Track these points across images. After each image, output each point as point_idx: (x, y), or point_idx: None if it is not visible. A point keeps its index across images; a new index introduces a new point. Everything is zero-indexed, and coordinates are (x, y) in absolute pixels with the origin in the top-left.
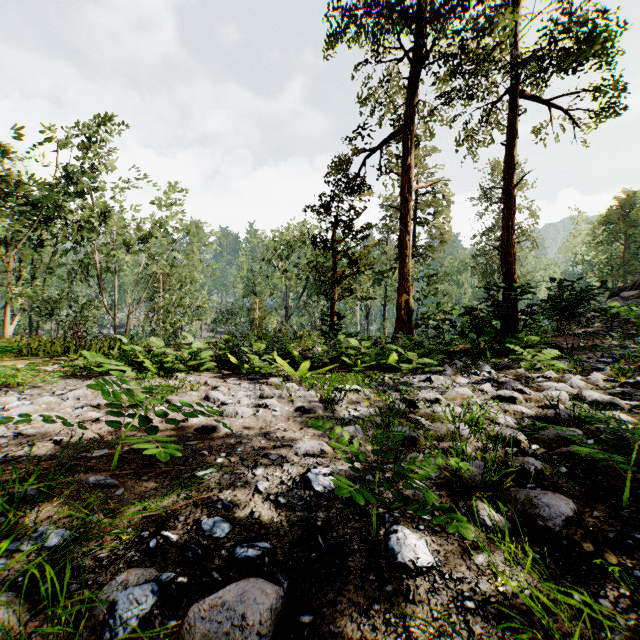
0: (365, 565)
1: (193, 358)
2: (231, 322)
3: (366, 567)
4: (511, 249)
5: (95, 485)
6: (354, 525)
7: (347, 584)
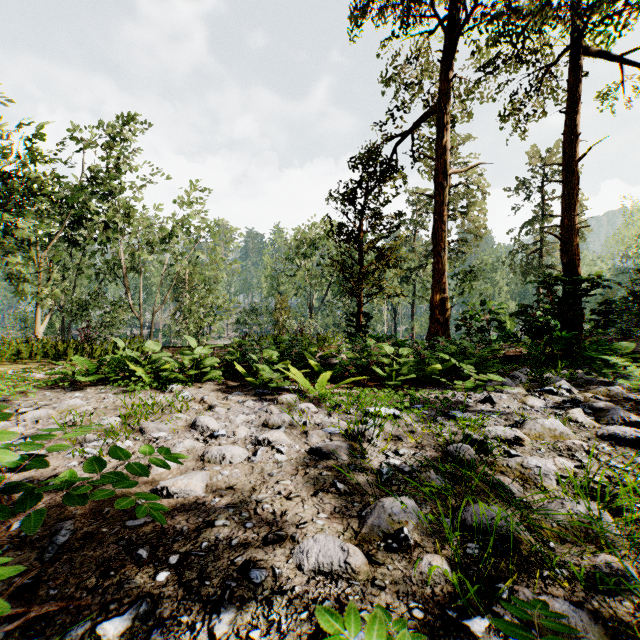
0: None
1: (195, 365)
2: (255, 322)
3: None
4: (574, 236)
5: None
6: None
7: None
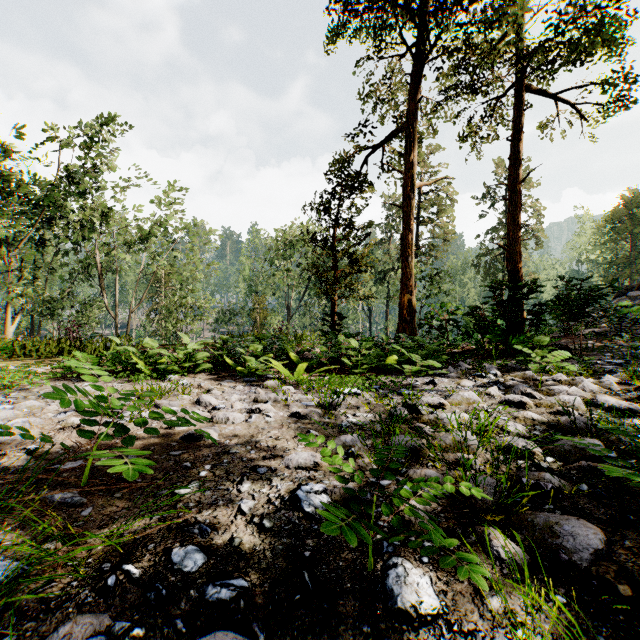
0: (358, 610)
1: (188, 359)
2: (233, 322)
3: (359, 613)
4: (517, 247)
5: (61, 504)
6: (347, 556)
7: (336, 637)
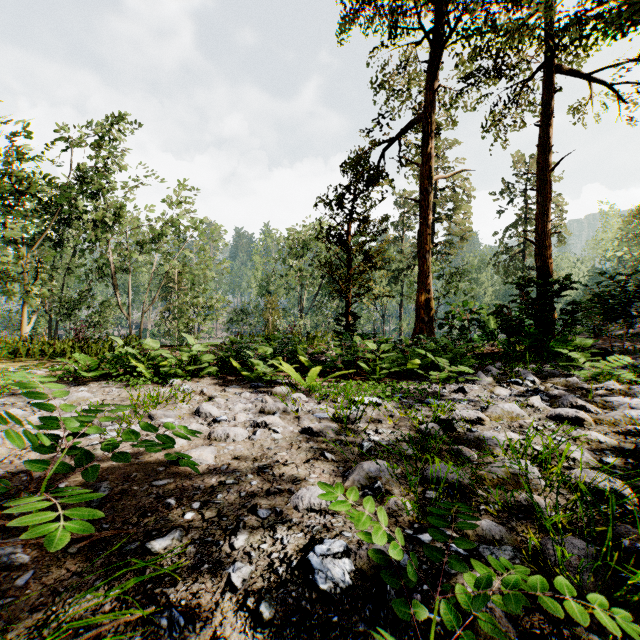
0: None
1: (193, 362)
2: (245, 322)
3: None
4: (546, 241)
5: None
6: None
7: None
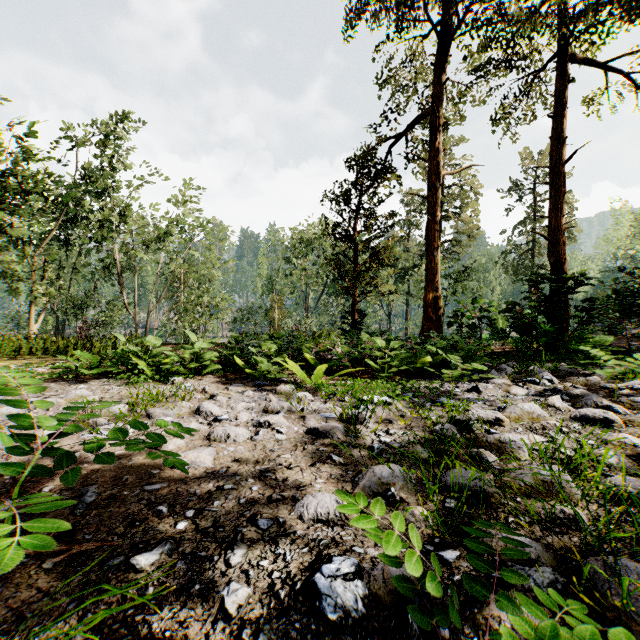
0: None
1: (195, 359)
2: (250, 321)
3: None
4: (560, 236)
5: None
6: None
7: None
